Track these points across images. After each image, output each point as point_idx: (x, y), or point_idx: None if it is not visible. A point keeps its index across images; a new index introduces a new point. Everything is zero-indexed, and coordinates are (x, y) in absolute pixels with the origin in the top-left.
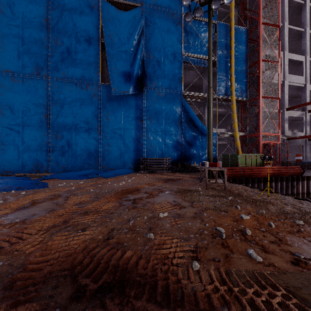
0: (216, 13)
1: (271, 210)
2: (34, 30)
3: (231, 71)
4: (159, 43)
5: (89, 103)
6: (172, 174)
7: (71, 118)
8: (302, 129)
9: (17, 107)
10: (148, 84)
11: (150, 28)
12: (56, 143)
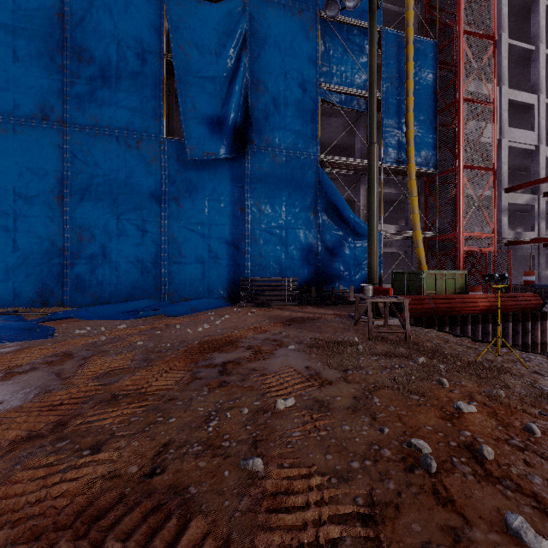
0: (380, 12)
1: (515, 387)
2: (37, 34)
3: (407, 118)
4: (276, 65)
5: (143, 174)
6: (300, 308)
7: (109, 202)
8: (532, 226)
9: (2, 180)
10: (256, 141)
11: (259, 36)
12: (80, 250)
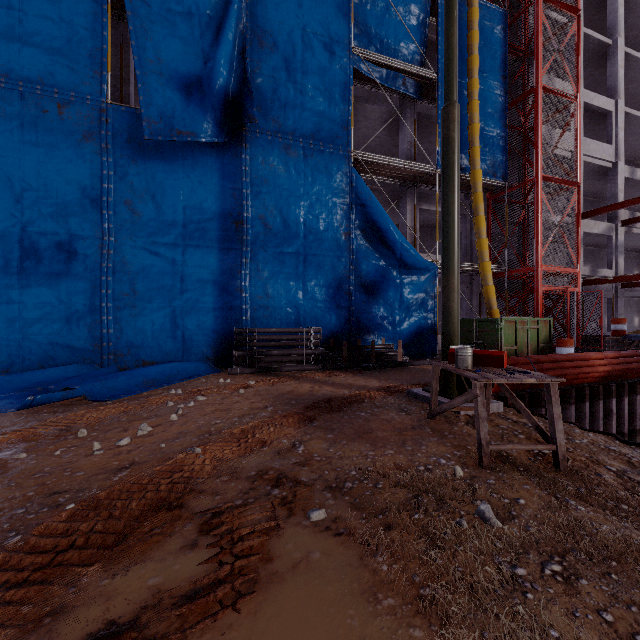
0: None
1: None
2: None
3: (470, 108)
4: (289, 12)
5: (71, 159)
6: (325, 376)
7: (6, 202)
8: (609, 262)
9: None
10: (259, 121)
11: None
12: None
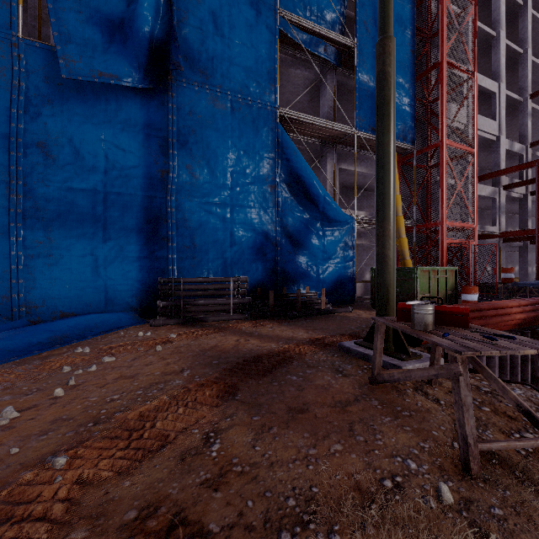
0: None
1: None
2: None
3: None
4: None
5: None
6: (252, 326)
7: None
8: (493, 221)
9: None
10: (186, 71)
11: None
12: None
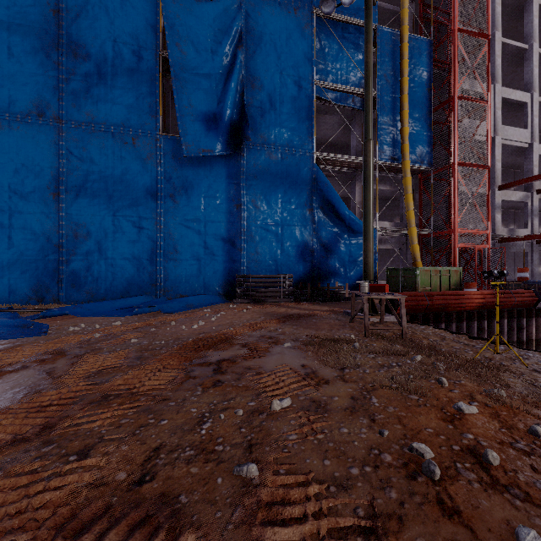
0: (375, 10)
1: (515, 387)
2: (32, 31)
3: (402, 116)
4: (271, 63)
5: (139, 171)
6: (295, 304)
7: (105, 199)
8: (526, 223)
9: None
10: (252, 138)
11: (254, 33)
12: (75, 247)
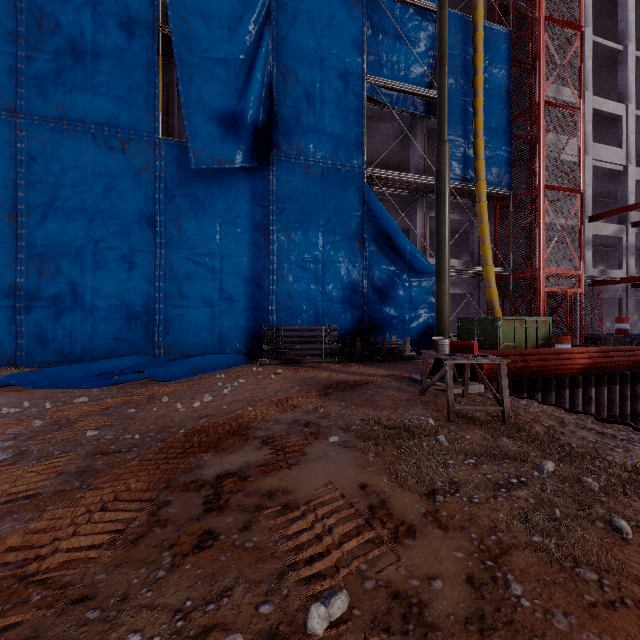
0: None
1: None
2: None
3: (475, 124)
4: (310, 49)
5: (131, 186)
6: (341, 366)
7: (82, 223)
8: (620, 263)
9: None
10: (283, 147)
11: (287, 9)
12: (40, 288)
